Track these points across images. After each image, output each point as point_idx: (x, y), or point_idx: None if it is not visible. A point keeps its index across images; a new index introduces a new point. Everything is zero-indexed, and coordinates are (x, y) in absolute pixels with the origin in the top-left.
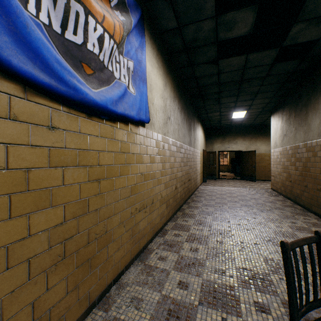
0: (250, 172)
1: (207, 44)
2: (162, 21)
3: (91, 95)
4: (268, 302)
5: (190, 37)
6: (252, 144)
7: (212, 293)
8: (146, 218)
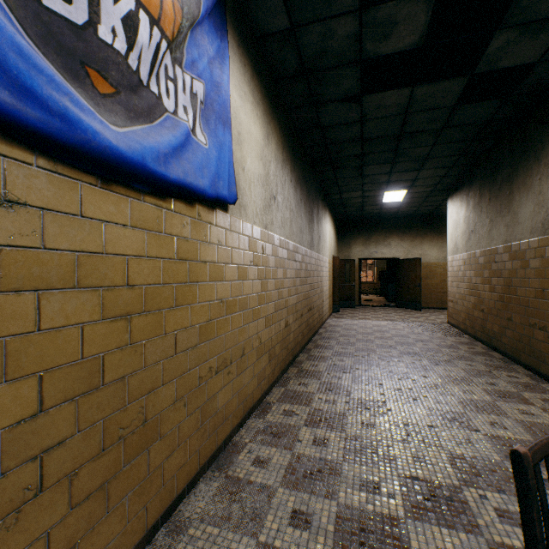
0: (411, 294)
1: (343, 64)
2: (261, 15)
3: (105, 136)
4: (464, 548)
5: (313, 49)
6: (415, 247)
7: (358, 535)
8: (230, 385)
